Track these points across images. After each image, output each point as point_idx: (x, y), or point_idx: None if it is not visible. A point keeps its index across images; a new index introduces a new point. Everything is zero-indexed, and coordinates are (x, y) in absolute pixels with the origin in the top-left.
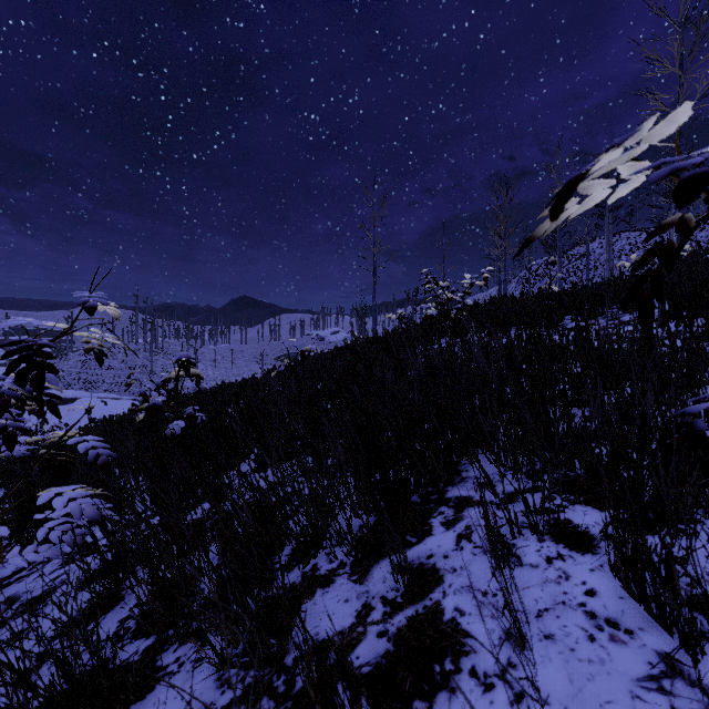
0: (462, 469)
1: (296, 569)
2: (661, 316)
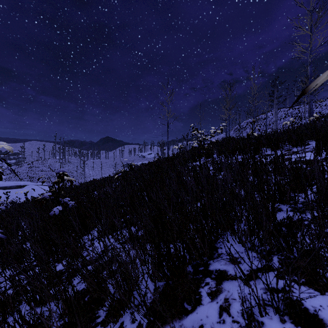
0: (218, 246)
1: (109, 326)
2: (318, 149)
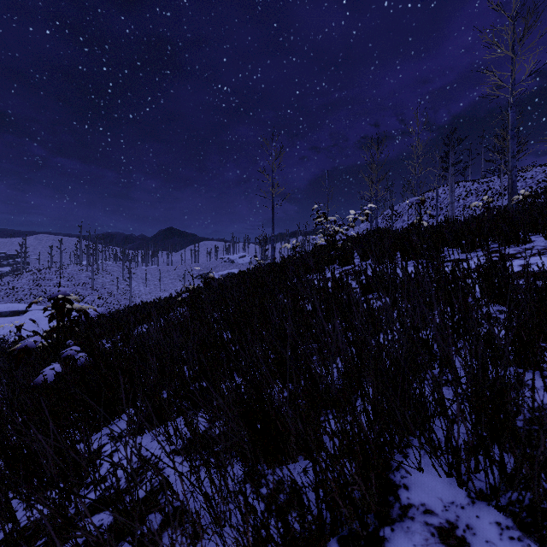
0: (397, 481)
1: None
2: None
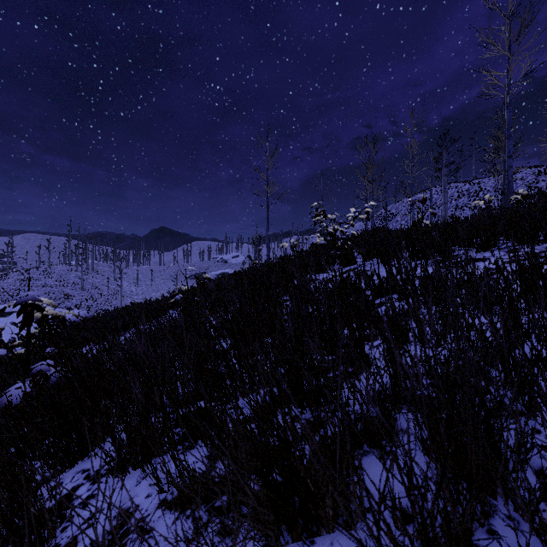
0: None
1: None
2: None
